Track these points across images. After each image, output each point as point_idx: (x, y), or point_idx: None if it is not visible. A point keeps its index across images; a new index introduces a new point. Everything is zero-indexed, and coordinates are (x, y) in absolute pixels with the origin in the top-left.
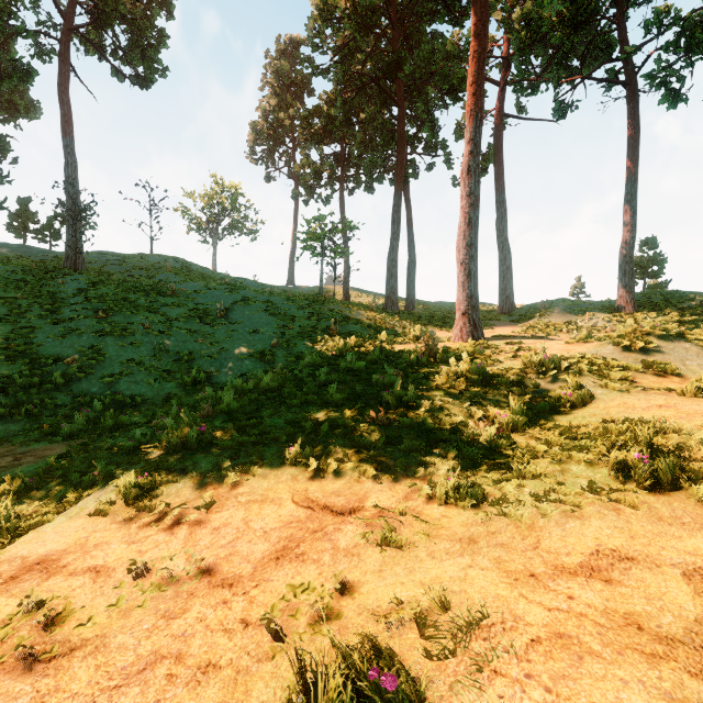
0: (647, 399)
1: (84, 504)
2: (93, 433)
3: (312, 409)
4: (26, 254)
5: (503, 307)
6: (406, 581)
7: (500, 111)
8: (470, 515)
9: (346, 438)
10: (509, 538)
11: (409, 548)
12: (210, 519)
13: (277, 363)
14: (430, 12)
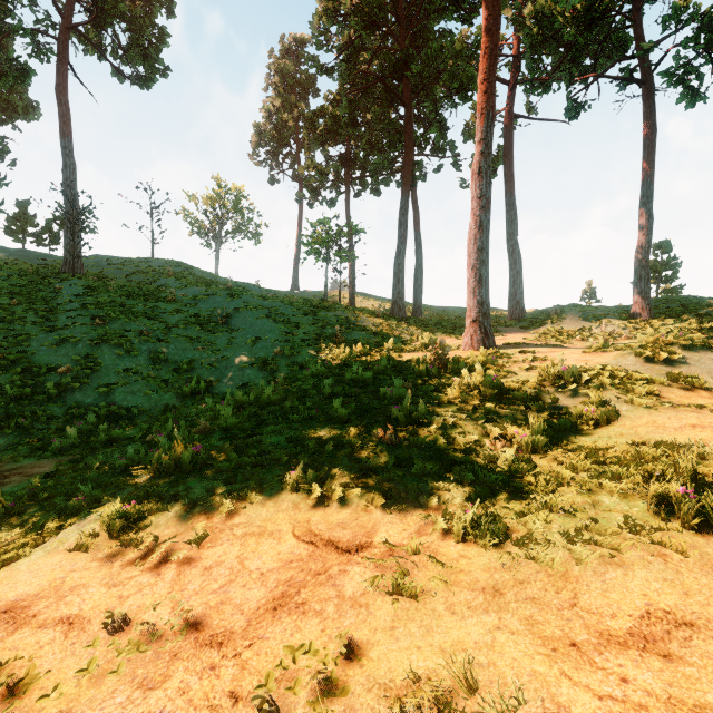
0: (678, 417)
1: (64, 536)
2: (86, 448)
3: (316, 425)
4: (24, 258)
5: (513, 312)
6: (423, 645)
7: (510, 111)
8: (492, 556)
9: (352, 459)
10: (540, 591)
11: (424, 598)
12: (201, 555)
13: (280, 372)
14: (438, 9)
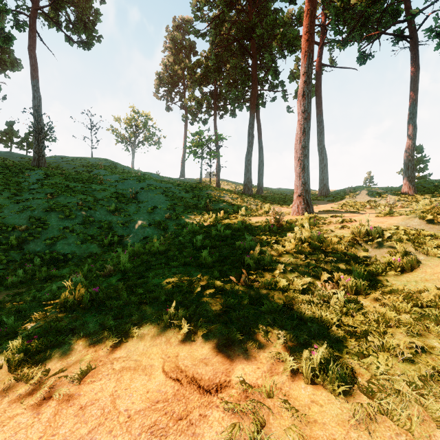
0: None
1: None
2: (29, 283)
3: (189, 269)
4: (10, 157)
5: (322, 191)
6: None
7: (319, 62)
8: (343, 406)
9: (215, 298)
10: None
11: None
12: (80, 392)
13: (169, 230)
14: None
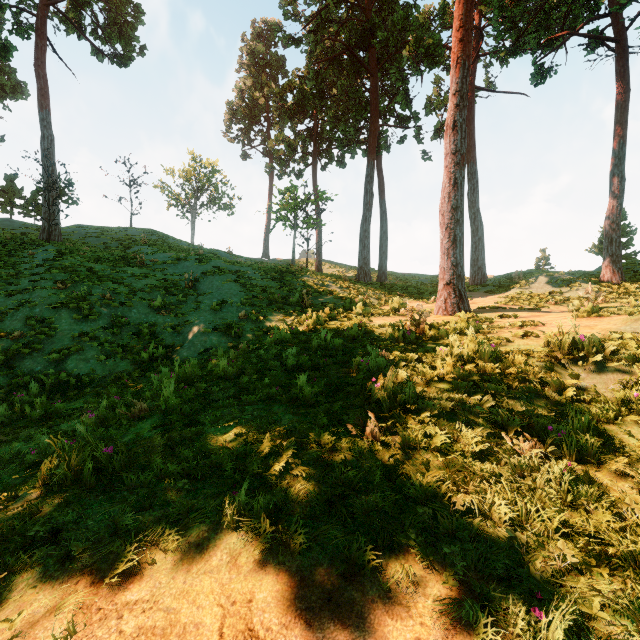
0: None
1: None
2: (15, 426)
3: (275, 408)
4: (8, 227)
5: (475, 277)
6: None
7: (471, 83)
8: None
9: (321, 467)
10: None
11: None
12: None
13: (244, 337)
14: None
